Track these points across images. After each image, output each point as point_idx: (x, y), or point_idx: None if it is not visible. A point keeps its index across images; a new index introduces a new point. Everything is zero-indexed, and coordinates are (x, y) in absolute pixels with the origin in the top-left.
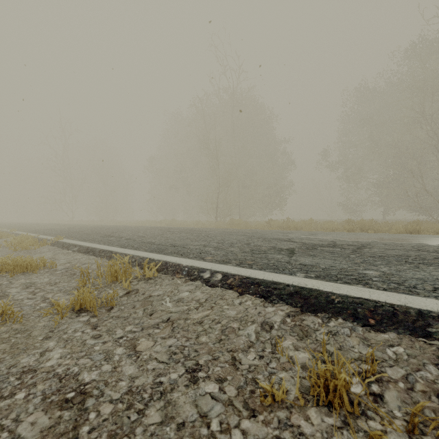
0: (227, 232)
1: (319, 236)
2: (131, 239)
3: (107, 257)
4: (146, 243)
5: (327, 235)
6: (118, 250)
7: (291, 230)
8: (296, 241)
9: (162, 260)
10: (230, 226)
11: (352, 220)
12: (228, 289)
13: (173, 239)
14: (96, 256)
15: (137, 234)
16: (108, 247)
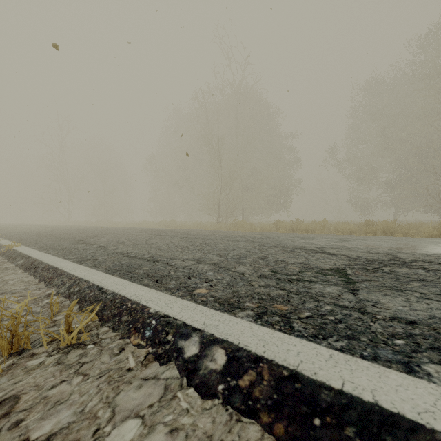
0: (231, 237)
1: (358, 244)
2: (103, 247)
3: (46, 280)
4: (118, 254)
5: (366, 242)
6: (66, 268)
7: (303, 232)
8: (334, 253)
9: (118, 294)
10: (233, 228)
11: (372, 221)
12: (243, 413)
13: (158, 247)
14: (35, 276)
15: (118, 239)
16: (59, 261)
